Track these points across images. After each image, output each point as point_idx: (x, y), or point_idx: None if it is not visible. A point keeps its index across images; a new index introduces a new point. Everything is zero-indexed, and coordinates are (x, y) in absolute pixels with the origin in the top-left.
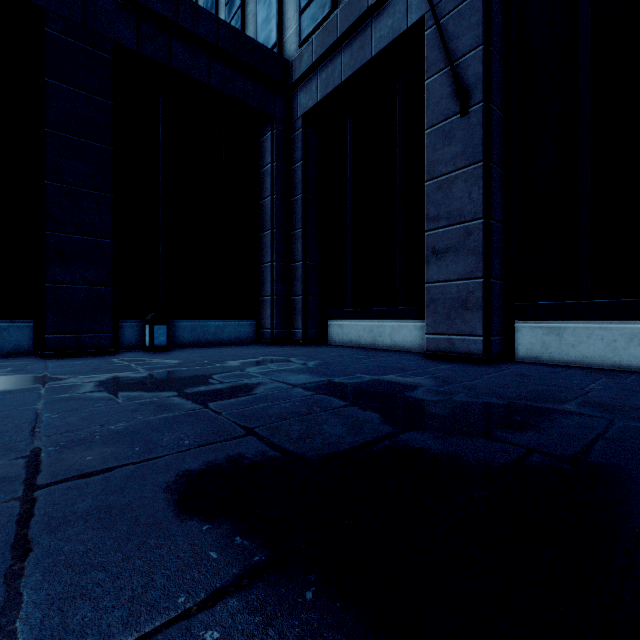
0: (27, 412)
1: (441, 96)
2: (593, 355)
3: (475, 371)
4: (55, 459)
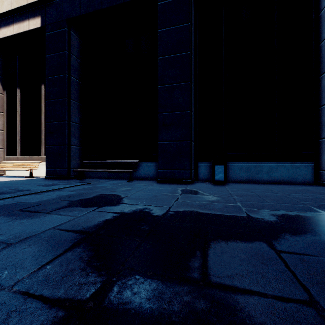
0: None
1: None
2: None
3: None
4: None
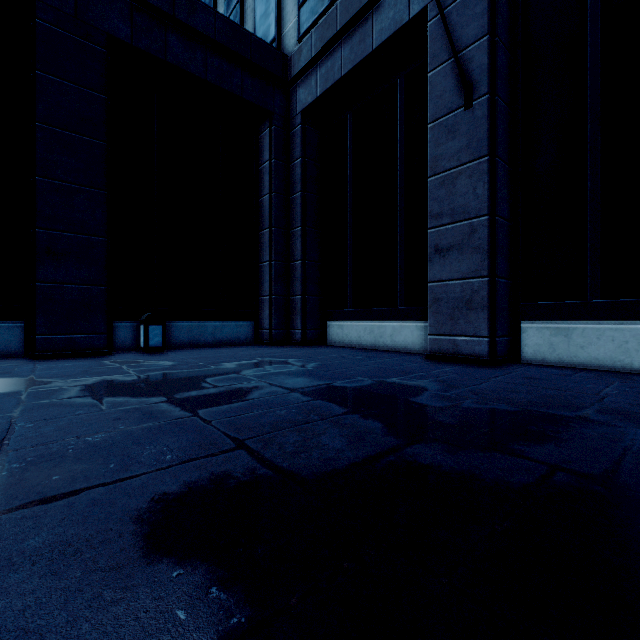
0: (0, 421)
1: (444, 89)
2: (603, 357)
3: (481, 374)
4: (17, 479)
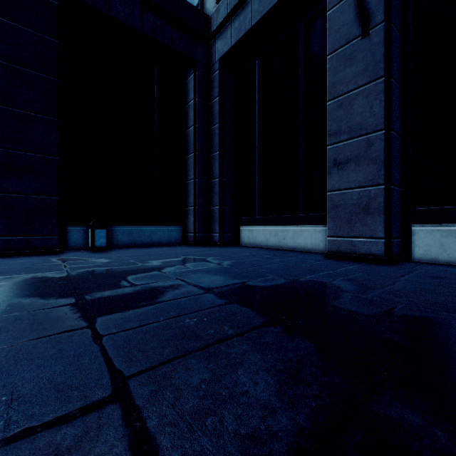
0: None
1: (342, 23)
2: None
3: (385, 272)
4: None
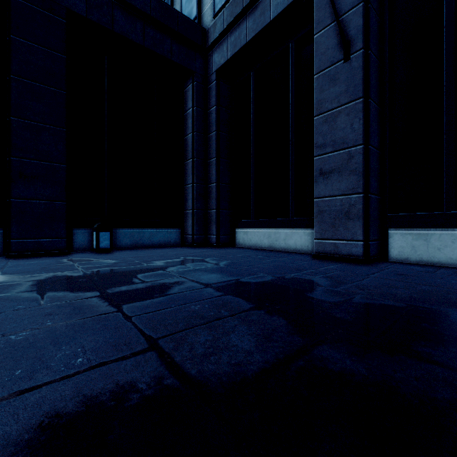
0: None
1: (327, 47)
2: None
3: (360, 271)
4: None
